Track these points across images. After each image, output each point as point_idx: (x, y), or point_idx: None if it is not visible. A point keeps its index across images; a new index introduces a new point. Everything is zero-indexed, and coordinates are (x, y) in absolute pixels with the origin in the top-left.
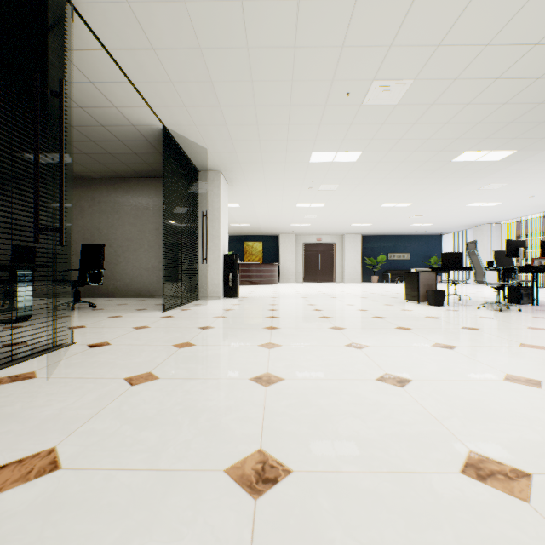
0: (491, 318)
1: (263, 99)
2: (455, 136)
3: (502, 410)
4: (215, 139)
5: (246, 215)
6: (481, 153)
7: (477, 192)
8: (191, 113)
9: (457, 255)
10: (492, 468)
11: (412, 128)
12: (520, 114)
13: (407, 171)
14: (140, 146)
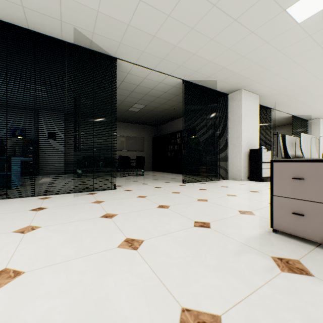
0: None
1: None
2: None
3: None
4: (314, 112)
5: None
6: None
7: None
8: (302, 111)
9: None
10: None
11: None
12: None
13: None
14: (282, 120)
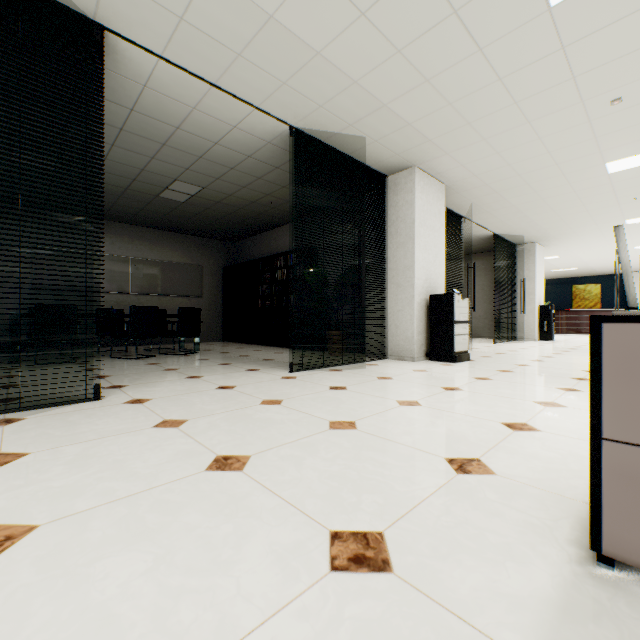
0: None
1: (563, 213)
2: None
3: None
4: (530, 231)
5: (569, 262)
6: None
7: None
8: (512, 227)
9: None
10: None
11: None
12: None
13: None
14: (476, 242)
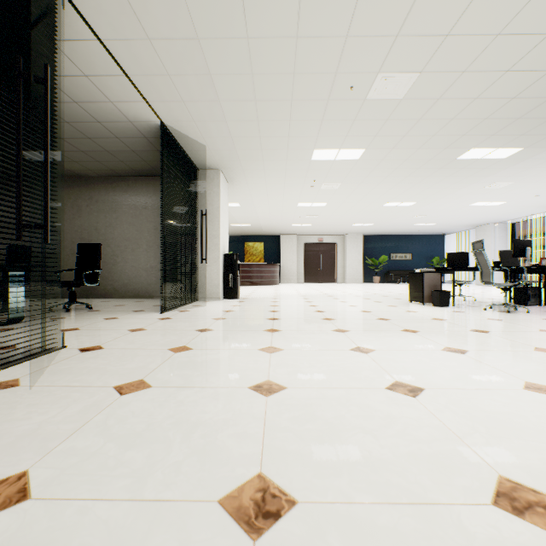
0: (500, 319)
1: (264, 93)
2: (461, 133)
3: (528, 424)
4: (215, 135)
5: (247, 215)
6: (487, 151)
7: (481, 191)
8: (189, 108)
9: (463, 255)
10: (529, 499)
11: (417, 124)
12: (529, 109)
13: (411, 169)
14: (137, 143)
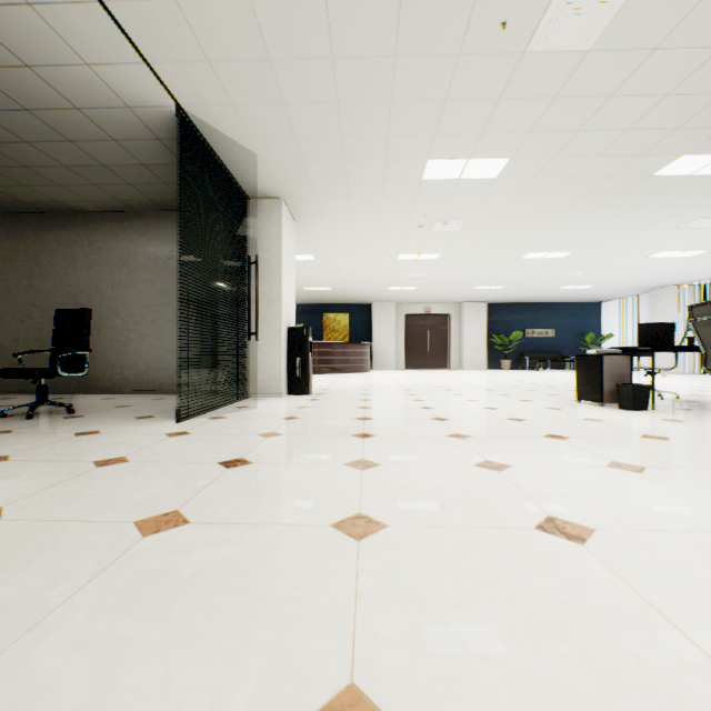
0: None
1: (347, 41)
2: (673, 124)
3: None
4: (269, 134)
5: (325, 274)
6: (707, 159)
7: (674, 234)
8: (221, 78)
9: (666, 328)
10: None
11: (604, 106)
12: None
13: (575, 196)
14: (148, 150)
